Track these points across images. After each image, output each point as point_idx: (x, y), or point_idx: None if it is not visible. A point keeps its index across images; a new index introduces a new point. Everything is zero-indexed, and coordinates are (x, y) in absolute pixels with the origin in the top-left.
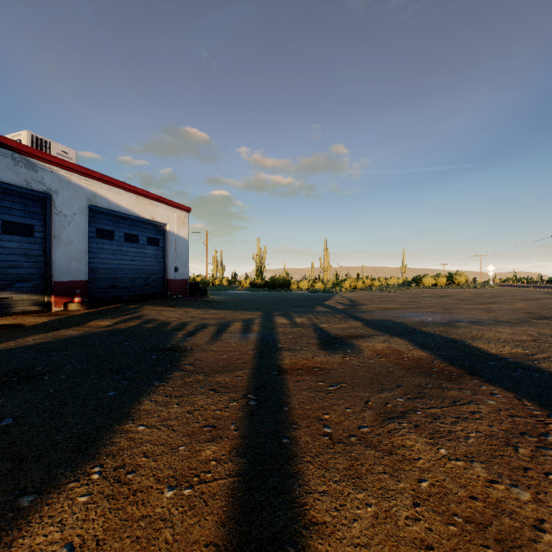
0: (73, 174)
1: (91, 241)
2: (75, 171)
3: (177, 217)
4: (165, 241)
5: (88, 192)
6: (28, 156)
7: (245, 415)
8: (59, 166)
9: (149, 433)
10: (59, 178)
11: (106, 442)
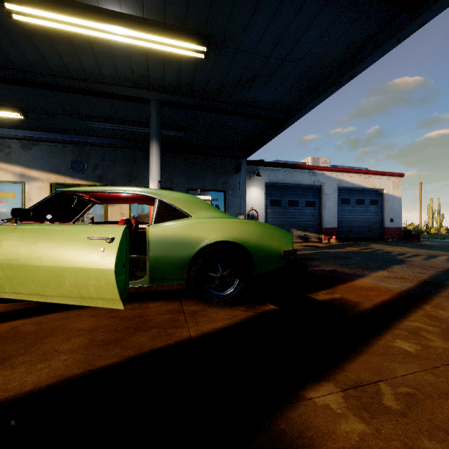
0: (331, 172)
1: (338, 206)
2: (332, 170)
3: (391, 183)
4: (382, 201)
5: (337, 180)
6: (314, 170)
7: (436, 274)
8: (325, 170)
9: (398, 270)
10: (325, 176)
11: (385, 269)
